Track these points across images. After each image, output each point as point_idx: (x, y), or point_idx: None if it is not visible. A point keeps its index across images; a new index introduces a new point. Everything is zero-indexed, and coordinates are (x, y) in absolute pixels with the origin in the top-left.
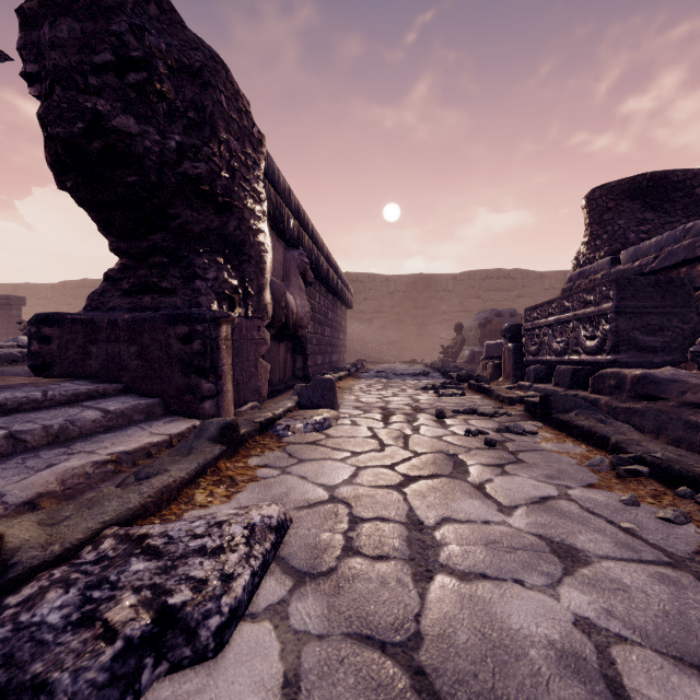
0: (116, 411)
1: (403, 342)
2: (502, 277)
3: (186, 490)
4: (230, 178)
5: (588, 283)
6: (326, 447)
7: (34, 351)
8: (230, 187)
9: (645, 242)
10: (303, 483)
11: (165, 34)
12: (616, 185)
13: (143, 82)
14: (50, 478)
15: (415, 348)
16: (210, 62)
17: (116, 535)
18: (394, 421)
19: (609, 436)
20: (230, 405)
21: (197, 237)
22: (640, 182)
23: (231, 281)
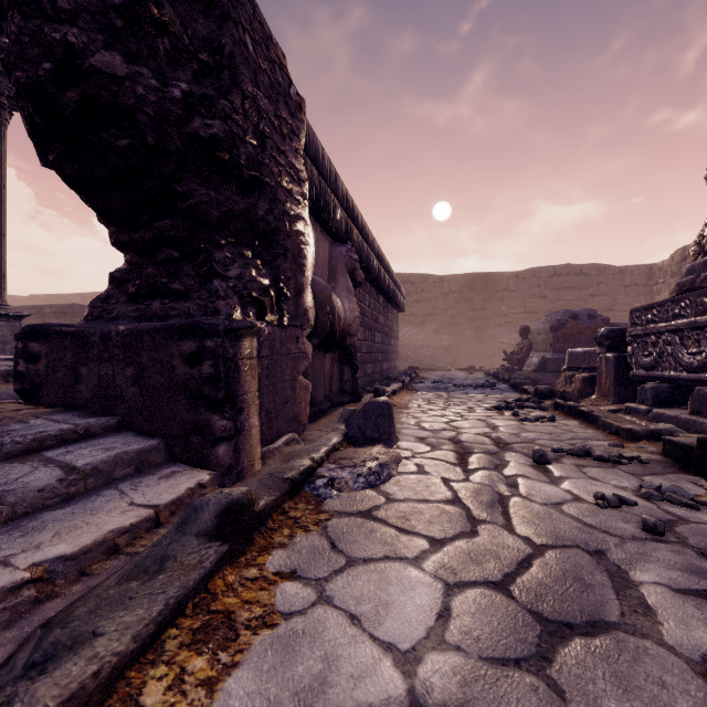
0: (84, 468)
1: (458, 347)
2: (573, 273)
3: (130, 673)
4: (258, 147)
5: None
6: (388, 527)
7: (21, 372)
8: (258, 158)
9: None
10: (354, 640)
11: None
12: None
13: (132, 2)
14: None
15: (471, 353)
16: None
17: None
18: (476, 467)
19: None
20: (255, 445)
21: (216, 224)
22: None
23: (260, 280)
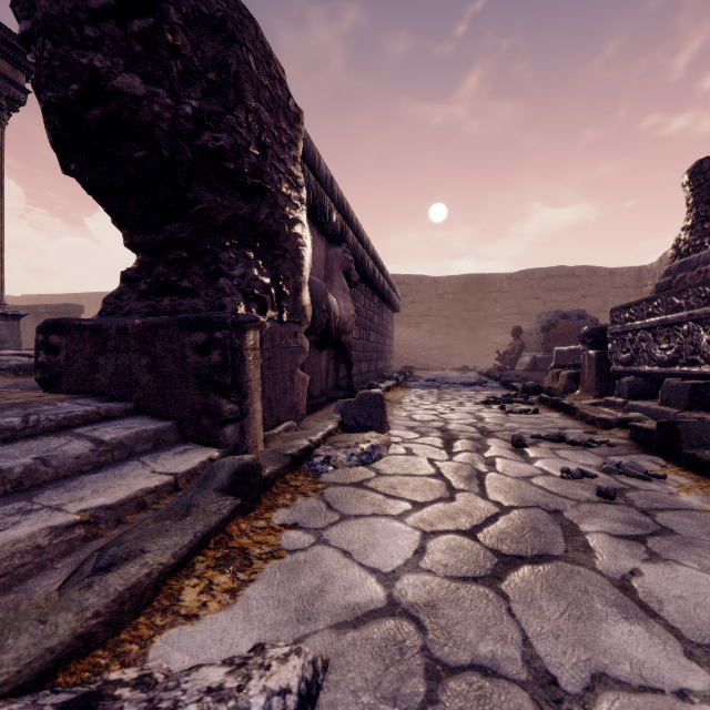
0: (111, 442)
1: (452, 348)
2: (565, 275)
3: (171, 581)
4: (260, 156)
5: (697, 276)
6: (377, 493)
7: (41, 363)
8: (260, 167)
9: None
10: (346, 566)
11: None
12: None
13: (150, 31)
14: None
15: (466, 354)
16: (235, 14)
17: None
18: (459, 450)
19: None
20: (258, 429)
21: (222, 227)
22: None
23: (262, 279)
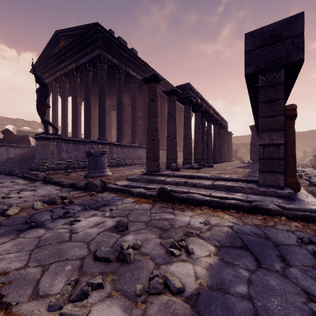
0: None
1: None
2: None
3: None
4: None
5: None
6: None
7: None
8: None
9: None
10: None
11: None
12: None
13: None
14: None
15: None
16: None
17: None
18: None
19: None
20: None
21: None
22: None
23: None
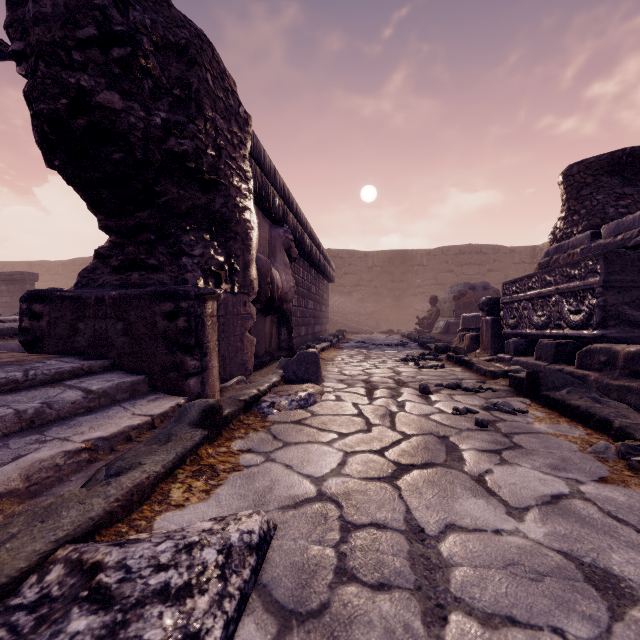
0: (98, 391)
1: (380, 314)
2: (474, 252)
3: (162, 485)
4: (216, 156)
5: (567, 258)
6: (312, 428)
7: (25, 327)
8: (216, 165)
9: (629, 216)
10: (288, 474)
11: (151, 11)
12: (594, 161)
13: (127, 57)
14: (13, 474)
15: (391, 319)
16: (196, 40)
17: (67, 560)
18: (378, 396)
19: (612, 420)
20: (215, 381)
21: (184, 215)
22: (619, 157)
23: (217, 258)
